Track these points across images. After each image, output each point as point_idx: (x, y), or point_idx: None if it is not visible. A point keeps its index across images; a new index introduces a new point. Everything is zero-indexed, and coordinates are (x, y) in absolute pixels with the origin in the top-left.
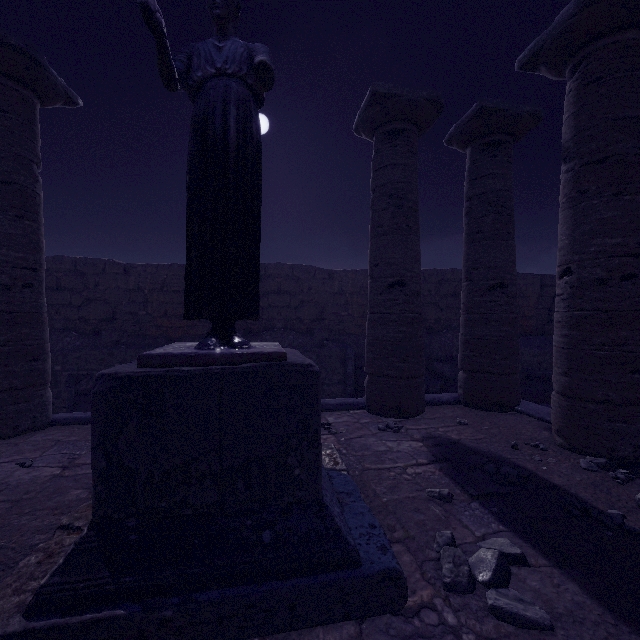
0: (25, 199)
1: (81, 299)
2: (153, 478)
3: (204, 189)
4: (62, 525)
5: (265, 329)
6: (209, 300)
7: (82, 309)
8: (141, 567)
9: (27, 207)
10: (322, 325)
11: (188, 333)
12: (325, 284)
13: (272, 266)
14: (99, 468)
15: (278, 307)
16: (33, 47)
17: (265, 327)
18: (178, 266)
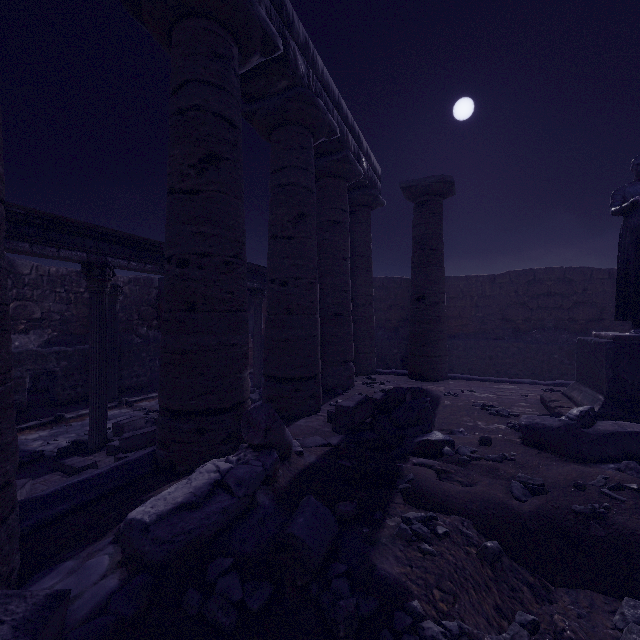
0: (441, 257)
1: (386, 306)
2: (634, 384)
3: (637, 260)
4: (557, 406)
5: (534, 328)
6: (639, 311)
7: (387, 313)
8: (637, 414)
9: (442, 261)
10: (600, 325)
11: (462, 331)
12: (604, 284)
13: (541, 271)
14: (609, 377)
15: (548, 308)
16: (451, 177)
17: (534, 327)
18: (454, 278)
